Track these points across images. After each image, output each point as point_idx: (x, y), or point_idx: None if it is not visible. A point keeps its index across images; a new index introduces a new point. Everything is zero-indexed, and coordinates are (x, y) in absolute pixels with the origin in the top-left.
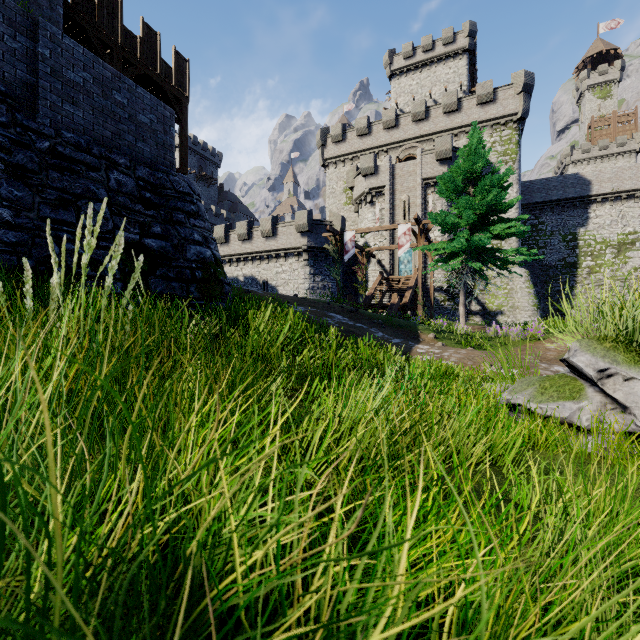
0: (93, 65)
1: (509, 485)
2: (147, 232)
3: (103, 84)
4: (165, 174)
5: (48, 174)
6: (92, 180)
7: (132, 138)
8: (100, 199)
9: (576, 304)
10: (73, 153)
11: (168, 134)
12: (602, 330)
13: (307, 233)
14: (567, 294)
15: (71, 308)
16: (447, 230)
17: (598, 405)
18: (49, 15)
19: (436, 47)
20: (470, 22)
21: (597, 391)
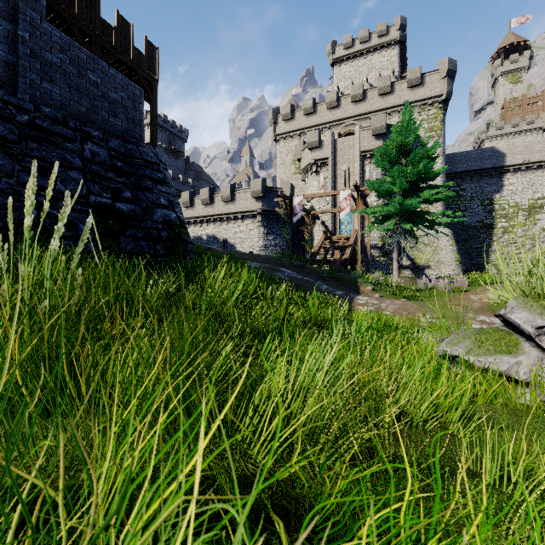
0: (69, 47)
1: (458, 445)
2: (118, 197)
3: (78, 65)
4: (135, 145)
5: (27, 144)
6: (68, 150)
7: (105, 113)
8: (75, 167)
9: (492, 259)
10: (50, 126)
11: (138, 110)
12: (537, 288)
13: (261, 198)
14: (485, 251)
15: (24, 270)
16: (382, 195)
17: (535, 360)
18: (33, 6)
19: (372, 39)
20: (401, 17)
21: (533, 346)
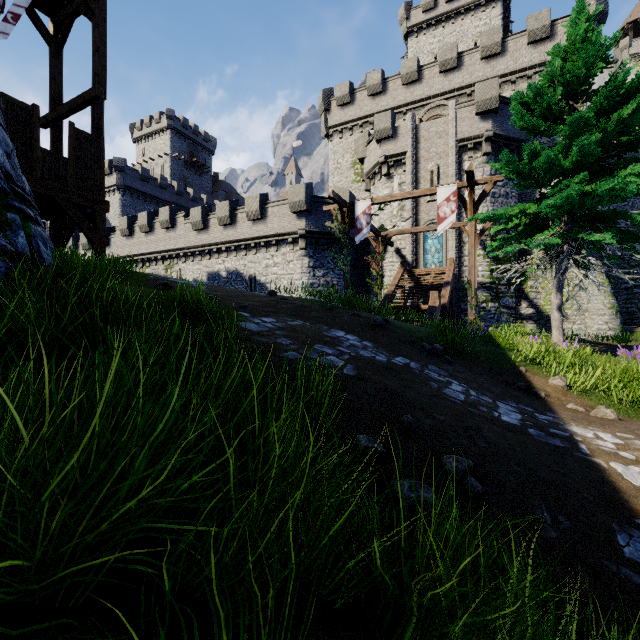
0: None
1: None
2: None
3: None
4: None
5: None
6: None
7: None
8: None
9: None
10: None
11: None
12: None
13: (305, 213)
14: (638, 292)
15: None
16: (530, 184)
17: None
18: None
19: None
20: None
21: None
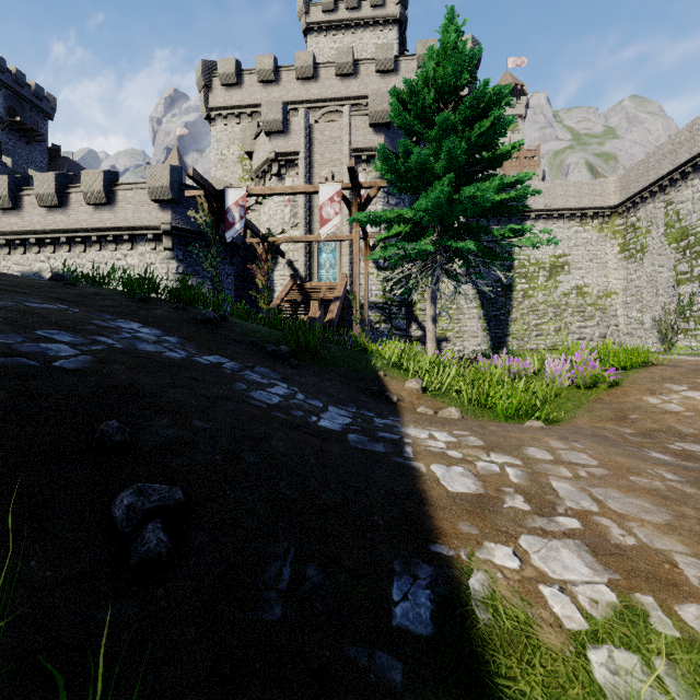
0: None
1: None
2: None
3: None
4: None
5: None
6: None
7: None
8: None
9: (513, 331)
10: None
11: None
12: None
13: (171, 204)
14: (504, 320)
15: None
16: (407, 188)
17: None
18: None
19: (363, 7)
20: None
21: None
